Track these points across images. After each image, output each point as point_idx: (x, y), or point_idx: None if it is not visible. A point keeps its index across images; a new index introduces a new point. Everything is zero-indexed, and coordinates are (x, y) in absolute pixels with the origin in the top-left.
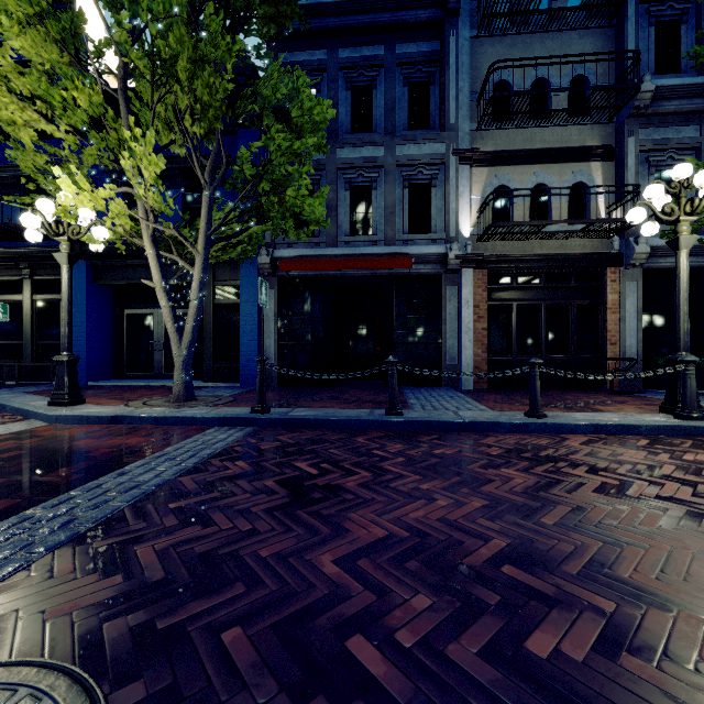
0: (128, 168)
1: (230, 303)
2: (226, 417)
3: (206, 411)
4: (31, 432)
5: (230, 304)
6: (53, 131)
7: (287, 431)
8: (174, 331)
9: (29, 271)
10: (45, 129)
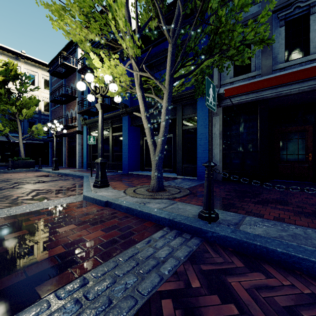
0: (115, 30)
1: (191, 127)
2: (173, 220)
3: (162, 206)
4: (63, 207)
5: (191, 128)
6: (94, 38)
7: (242, 262)
8: (151, 144)
9: (111, 123)
10: (92, 38)
